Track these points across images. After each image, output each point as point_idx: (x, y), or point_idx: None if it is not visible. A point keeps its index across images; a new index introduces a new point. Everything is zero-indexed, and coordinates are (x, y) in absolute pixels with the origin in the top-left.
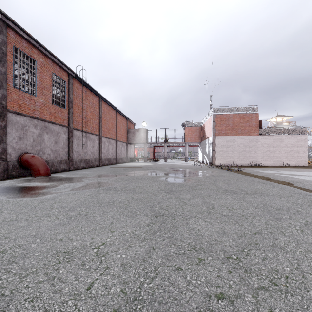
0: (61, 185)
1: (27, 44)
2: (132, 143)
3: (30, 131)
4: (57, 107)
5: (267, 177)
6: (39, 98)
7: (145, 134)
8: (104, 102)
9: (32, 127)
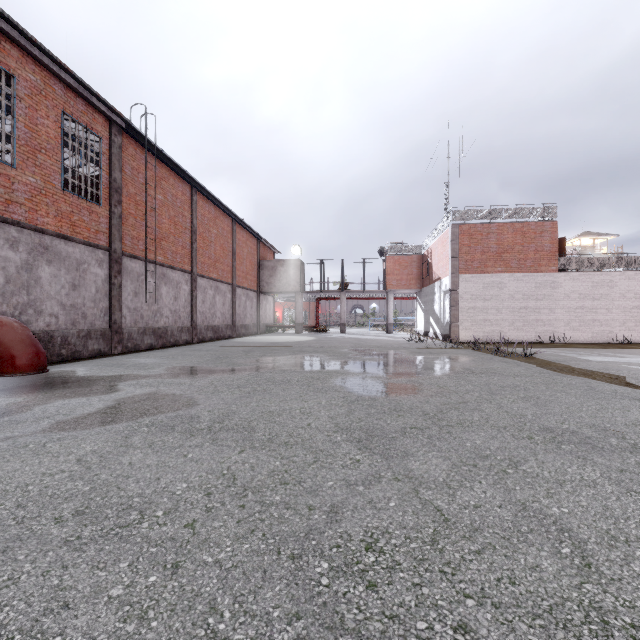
0: (34, 409)
1: None
2: (269, 292)
3: None
4: (79, 200)
5: (619, 377)
6: (24, 173)
7: (298, 273)
8: (203, 196)
9: (4, 247)
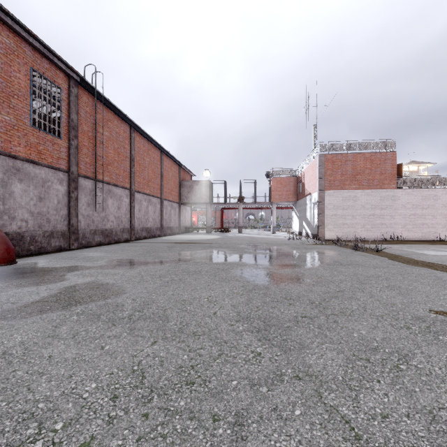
0: None
1: None
2: (188, 204)
3: None
4: (44, 134)
5: None
6: (0, 113)
7: (208, 190)
8: (139, 134)
9: None
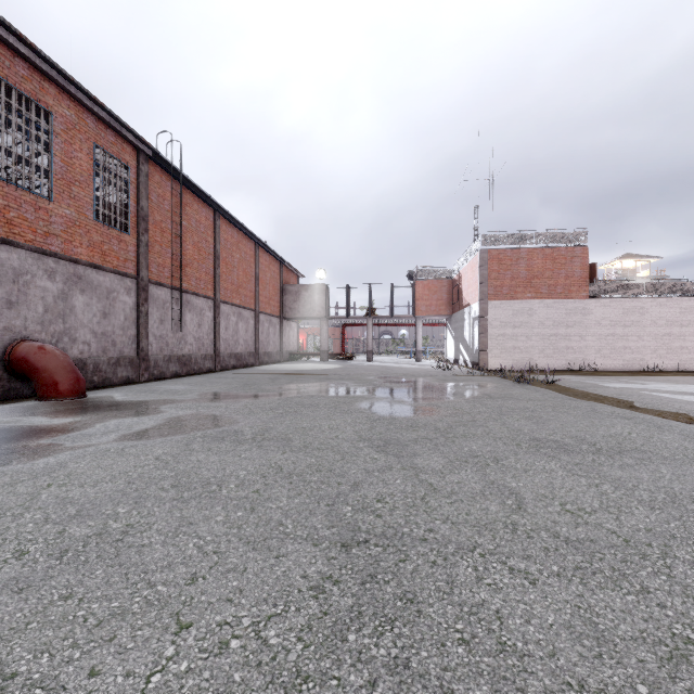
0: (96, 426)
1: (27, 71)
2: (293, 318)
3: (38, 287)
4: (109, 229)
5: (627, 401)
6: (60, 206)
7: (323, 298)
8: (226, 221)
9: (43, 278)
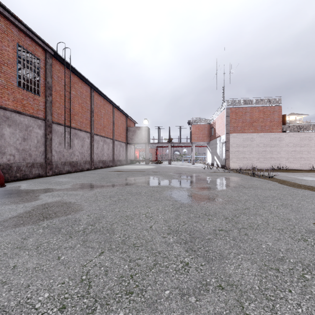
0: None
1: None
2: (132, 143)
3: None
4: (27, 92)
5: None
6: None
7: (147, 133)
8: (97, 93)
9: None
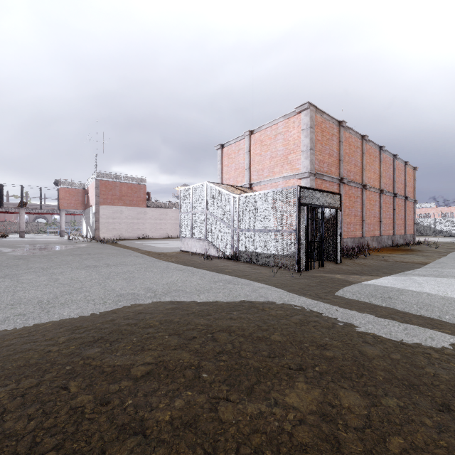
0: None
1: None
2: None
3: None
4: None
5: (129, 246)
6: None
7: None
8: None
9: None
